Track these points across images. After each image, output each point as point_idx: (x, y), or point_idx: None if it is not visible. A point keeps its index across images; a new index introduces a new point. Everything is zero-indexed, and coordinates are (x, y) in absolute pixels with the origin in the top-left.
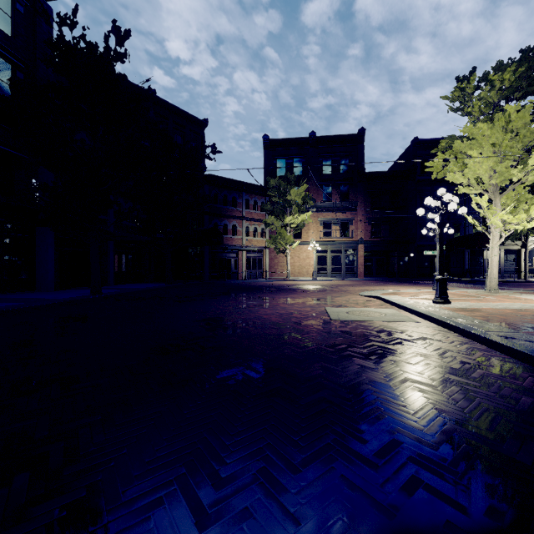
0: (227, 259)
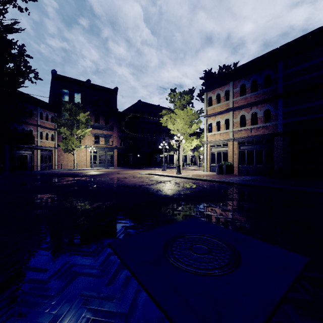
0: (22, 155)
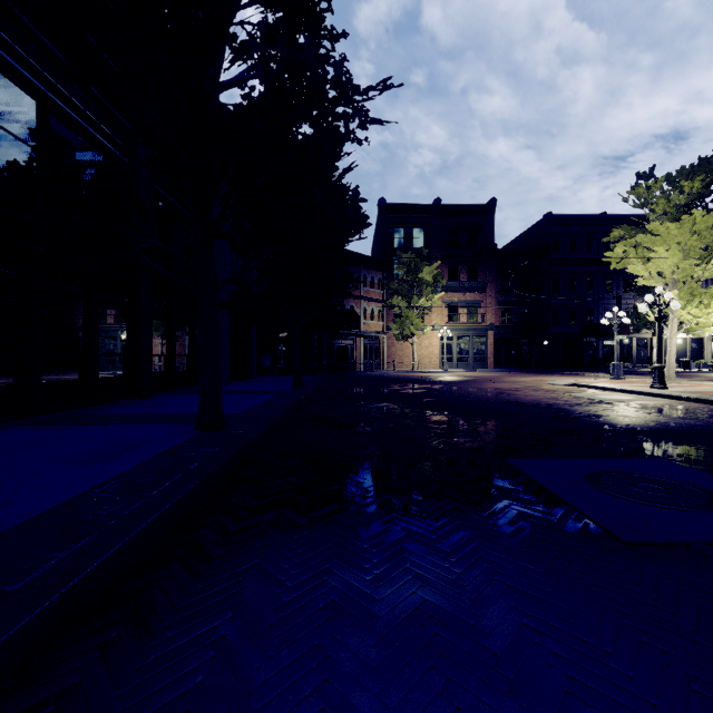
0: (341, 346)
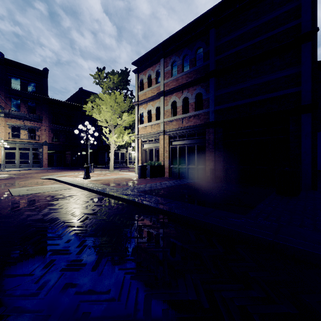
0: None
